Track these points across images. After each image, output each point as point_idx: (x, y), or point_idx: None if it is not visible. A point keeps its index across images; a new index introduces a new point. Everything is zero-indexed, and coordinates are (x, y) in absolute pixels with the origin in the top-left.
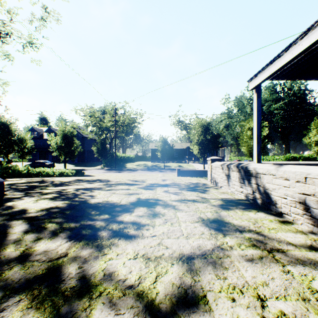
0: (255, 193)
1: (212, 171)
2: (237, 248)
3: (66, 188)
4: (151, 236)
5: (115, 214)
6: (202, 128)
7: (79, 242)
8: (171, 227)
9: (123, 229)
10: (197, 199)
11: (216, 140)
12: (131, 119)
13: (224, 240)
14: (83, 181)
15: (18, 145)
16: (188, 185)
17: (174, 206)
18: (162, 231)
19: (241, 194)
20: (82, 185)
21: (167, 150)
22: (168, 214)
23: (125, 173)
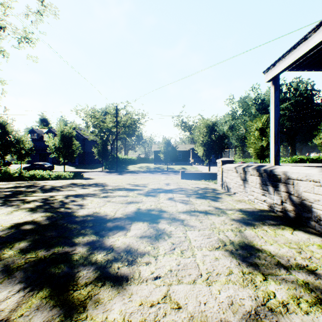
0: (284, 204)
1: (224, 174)
2: (296, 308)
3: (55, 194)
4: (152, 279)
5: (105, 235)
6: (207, 129)
7: (37, 291)
8: (181, 259)
9: (112, 262)
10: (209, 210)
11: (222, 141)
12: (133, 119)
13: (267, 287)
14: (77, 186)
15: (15, 147)
16: (195, 190)
17: (183, 221)
18: (169, 268)
19: (263, 203)
20: (74, 190)
21: (170, 152)
22: (176, 234)
23: (127, 176)
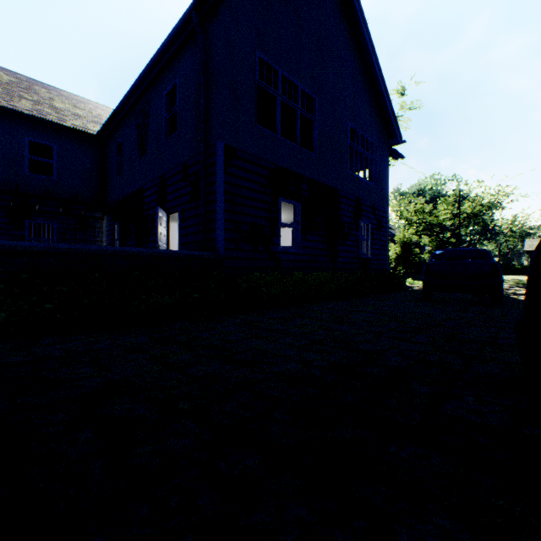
0: None
1: None
2: None
3: None
4: None
5: None
6: None
7: None
8: None
9: None
10: None
11: None
12: (486, 204)
13: None
14: None
15: None
16: None
17: None
18: None
19: None
20: None
21: None
22: None
23: None
